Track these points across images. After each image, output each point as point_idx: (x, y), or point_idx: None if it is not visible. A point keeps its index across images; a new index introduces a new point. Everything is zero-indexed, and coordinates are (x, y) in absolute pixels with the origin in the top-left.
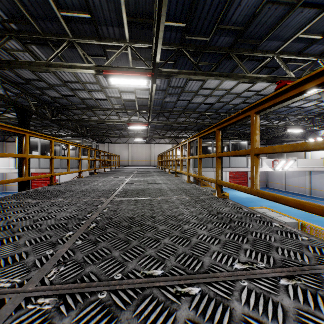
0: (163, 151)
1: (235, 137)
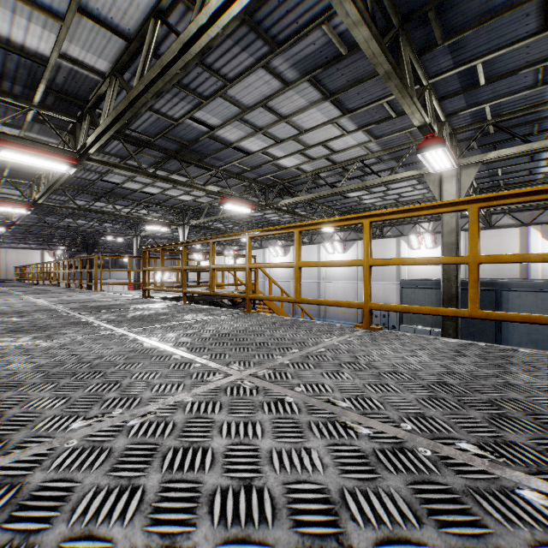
0: (26, 259)
1: (125, 249)
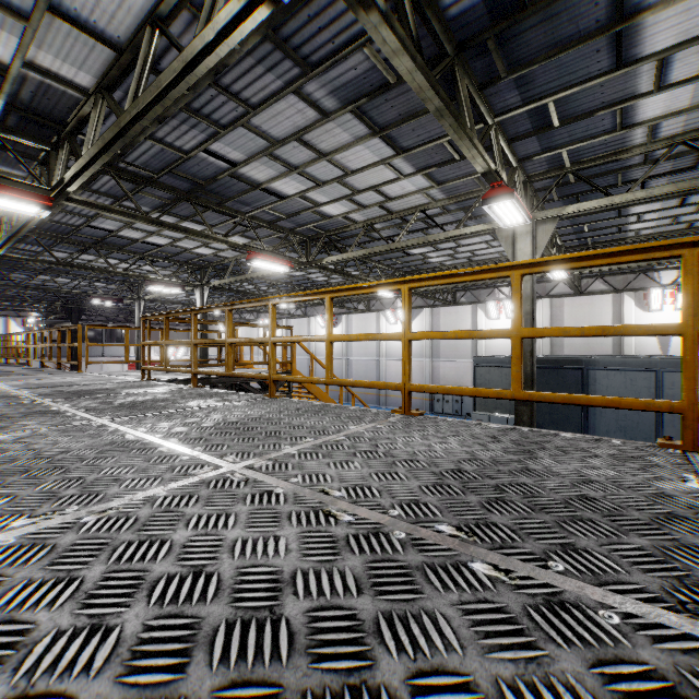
0: None
1: (124, 317)
